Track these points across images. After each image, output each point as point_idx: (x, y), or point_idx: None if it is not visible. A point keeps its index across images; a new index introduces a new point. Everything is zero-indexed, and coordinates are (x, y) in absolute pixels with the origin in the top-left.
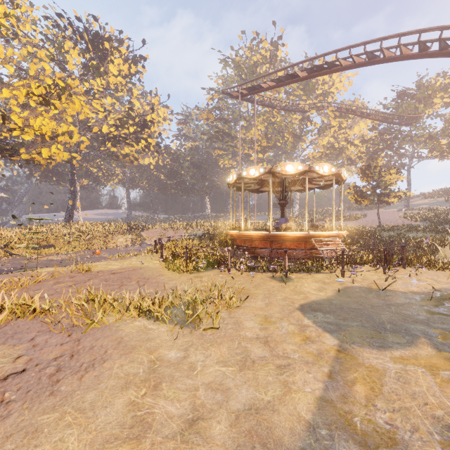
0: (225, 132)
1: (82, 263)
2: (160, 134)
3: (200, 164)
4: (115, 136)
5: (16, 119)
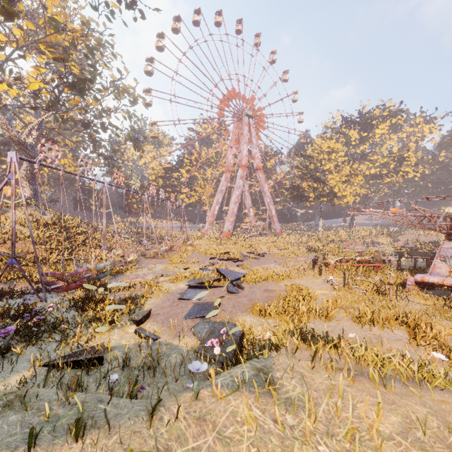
0: None
1: None
2: (416, 164)
3: None
4: (379, 175)
5: (335, 190)
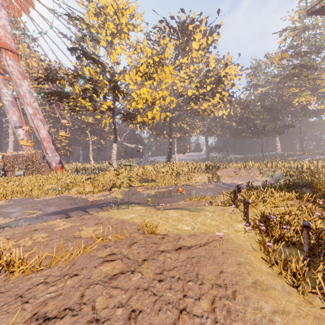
0: (304, 65)
1: (165, 202)
2: (233, 85)
3: (270, 107)
4: (196, 96)
5: (134, 95)
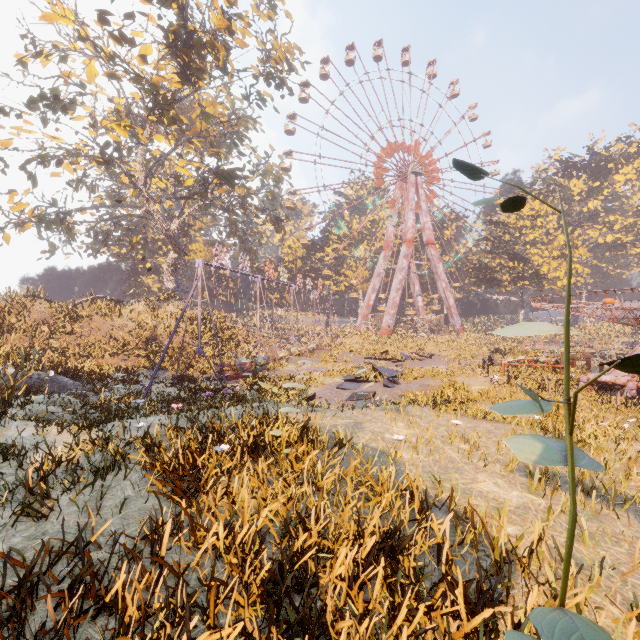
0: None
1: None
2: None
3: None
4: (620, 244)
5: (543, 269)
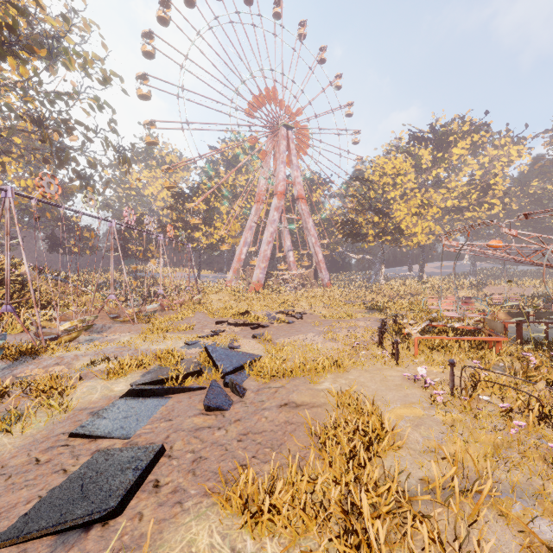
0: None
1: None
2: (505, 193)
3: None
4: (458, 208)
5: (402, 226)
